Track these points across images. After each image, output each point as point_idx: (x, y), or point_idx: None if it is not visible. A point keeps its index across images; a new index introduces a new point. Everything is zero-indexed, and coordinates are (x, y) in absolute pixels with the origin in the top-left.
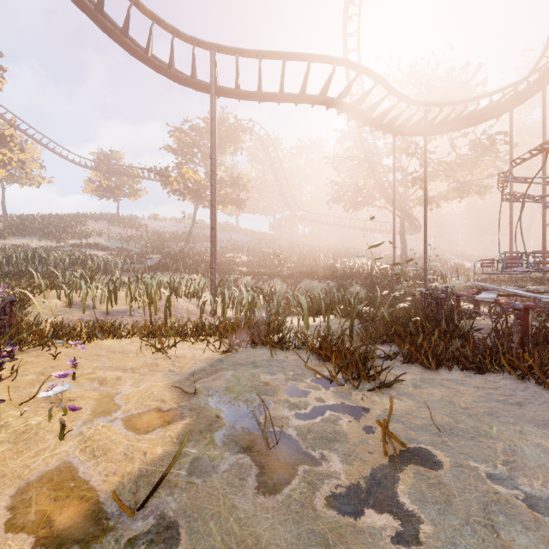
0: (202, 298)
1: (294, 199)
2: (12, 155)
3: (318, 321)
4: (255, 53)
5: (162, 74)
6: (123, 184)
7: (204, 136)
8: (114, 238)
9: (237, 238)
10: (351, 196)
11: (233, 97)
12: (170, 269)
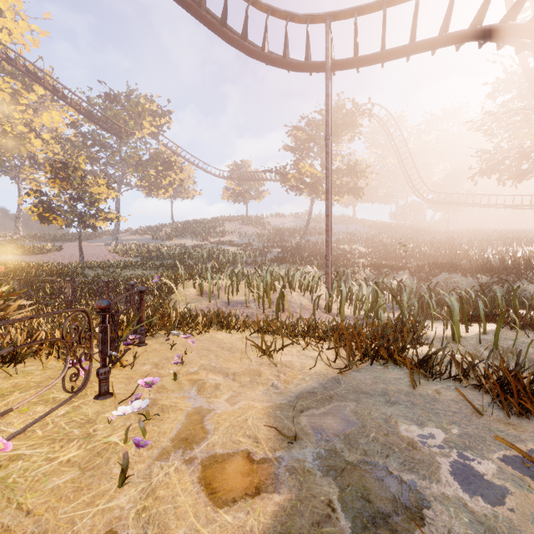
0: (317, 292)
1: (422, 180)
2: (175, 176)
3: (473, 331)
4: (377, 4)
5: (277, 66)
6: (250, 188)
7: (320, 129)
8: (243, 236)
9: (353, 229)
10: (510, 163)
11: (351, 67)
12: (287, 262)
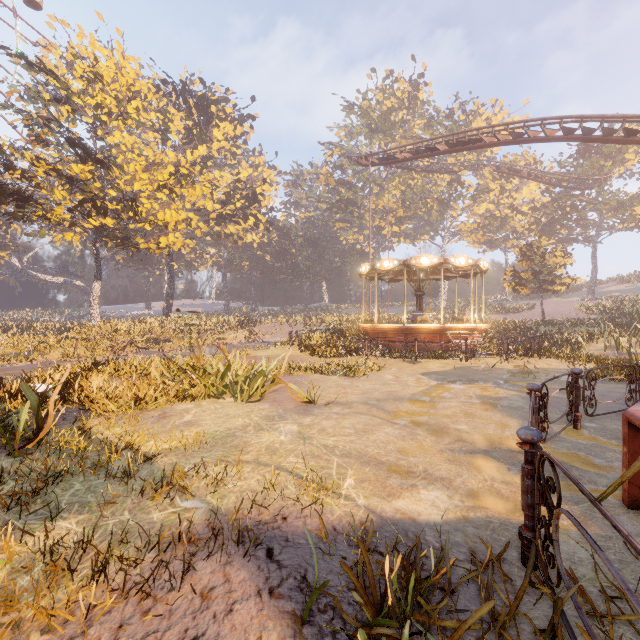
0: None
1: None
2: None
3: None
4: None
5: None
6: None
7: None
8: None
9: None
10: None
11: None
12: None
